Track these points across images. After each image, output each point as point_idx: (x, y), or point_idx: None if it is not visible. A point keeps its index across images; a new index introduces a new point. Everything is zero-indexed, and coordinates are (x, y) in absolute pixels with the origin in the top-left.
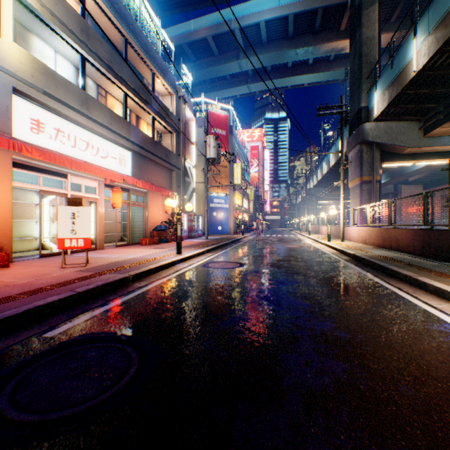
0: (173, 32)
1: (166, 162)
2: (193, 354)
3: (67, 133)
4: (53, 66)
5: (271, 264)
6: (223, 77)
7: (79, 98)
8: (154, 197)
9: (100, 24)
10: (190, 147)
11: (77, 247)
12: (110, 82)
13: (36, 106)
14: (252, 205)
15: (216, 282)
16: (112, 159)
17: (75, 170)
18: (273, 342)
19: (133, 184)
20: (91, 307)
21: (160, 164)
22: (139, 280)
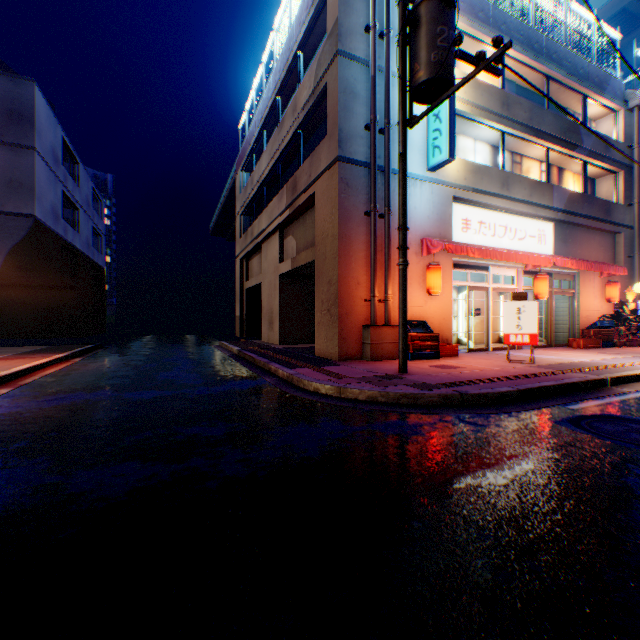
0: None
1: (603, 222)
2: None
3: (486, 223)
4: (470, 157)
5: None
6: None
7: (498, 182)
8: (584, 279)
9: (511, 81)
10: None
11: (521, 343)
12: (525, 145)
13: (464, 206)
14: None
15: None
16: (528, 238)
17: (495, 261)
18: None
19: (554, 266)
20: (585, 398)
21: (593, 229)
22: (615, 385)
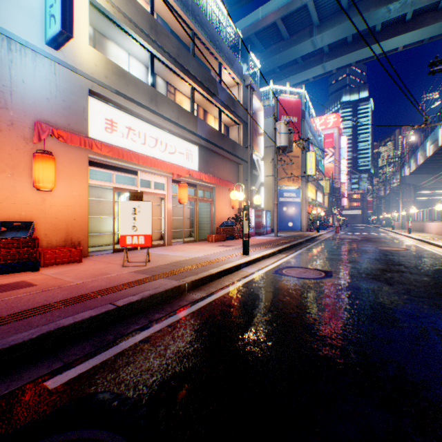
0: (240, 26)
1: (232, 155)
2: None
3: (137, 131)
4: (127, 69)
5: (372, 275)
6: (293, 62)
7: (147, 95)
8: (220, 192)
9: (168, 23)
10: (258, 138)
11: (138, 244)
12: (177, 78)
13: (109, 106)
14: (326, 199)
15: (297, 302)
16: (179, 154)
17: (144, 167)
18: None
19: (199, 179)
20: (127, 331)
21: (227, 158)
22: (196, 288)
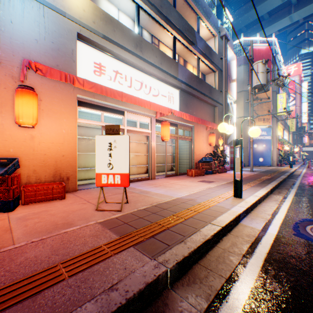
0: None
1: (209, 98)
2: None
3: (123, 74)
4: None
5: None
6: (260, 19)
7: (133, 41)
8: (198, 131)
9: None
10: (231, 83)
11: (113, 184)
12: (160, 29)
13: (98, 51)
14: (290, 137)
15: None
16: (161, 97)
17: (129, 107)
18: None
19: (179, 119)
20: None
21: (204, 101)
22: (184, 273)
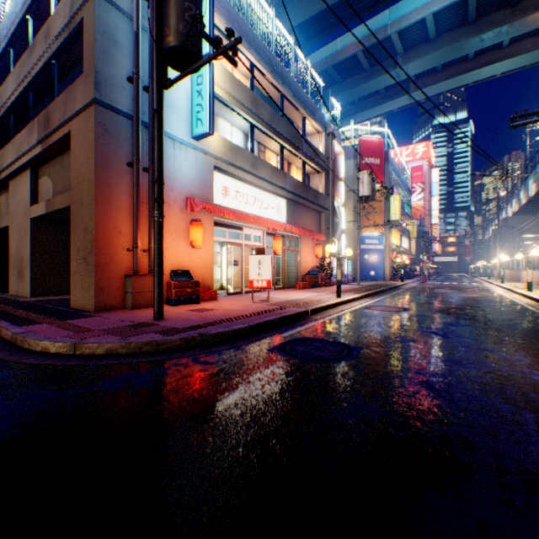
0: (316, 58)
1: (315, 204)
2: (379, 350)
3: (242, 193)
4: (231, 138)
5: (439, 310)
6: (375, 92)
7: (250, 162)
8: (304, 241)
9: (260, 88)
10: (339, 184)
11: (261, 287)
12: (269, 139)
13: (224, 176)
14: (413, 244)
15: (382, 320)
16: (271, 209)
17: (248, 223)
18: (438, 352)
19: (287, 231)
20: (294, 326)
21: (309, 208)
22: (314, 314)
